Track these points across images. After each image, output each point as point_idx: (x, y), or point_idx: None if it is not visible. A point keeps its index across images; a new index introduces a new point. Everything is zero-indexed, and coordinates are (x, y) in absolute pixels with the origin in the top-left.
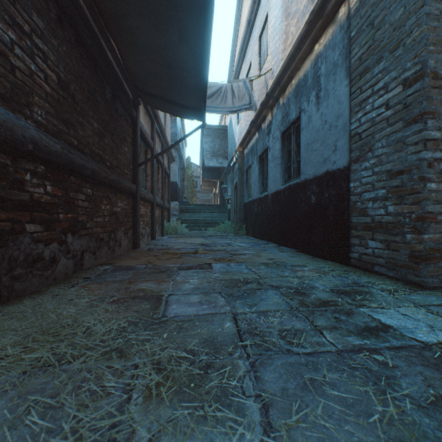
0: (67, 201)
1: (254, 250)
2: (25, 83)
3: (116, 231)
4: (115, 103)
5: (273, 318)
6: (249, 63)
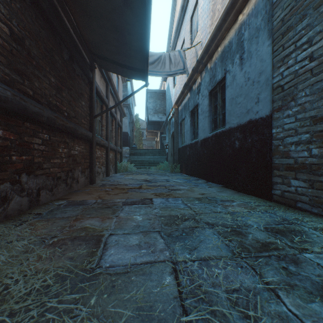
0: (21, 144)
1: (188, 185)
2: None
3: (73, 170)
4: (73, 64)
5: (216, 268)
6: (183, 40)
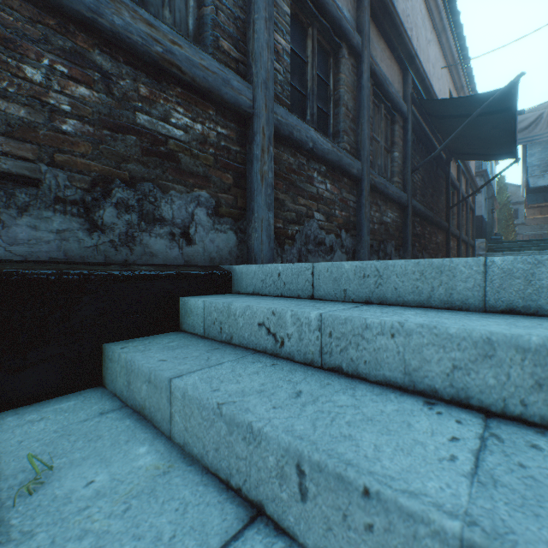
0: (422, 234)
1: None
2: (415, 187)
3: (437, 255)
4: (437, 171)
5: None
6: None
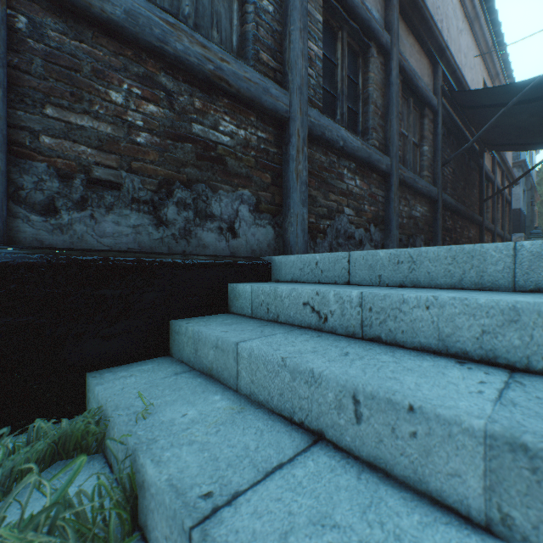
0: (453, 228)
1: None
2: (445, 180)
3: None
4: (469, 163)
5: None
6: None
